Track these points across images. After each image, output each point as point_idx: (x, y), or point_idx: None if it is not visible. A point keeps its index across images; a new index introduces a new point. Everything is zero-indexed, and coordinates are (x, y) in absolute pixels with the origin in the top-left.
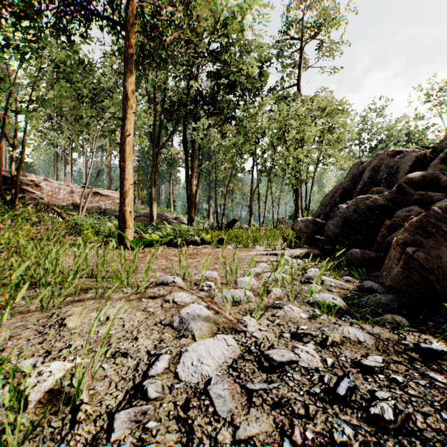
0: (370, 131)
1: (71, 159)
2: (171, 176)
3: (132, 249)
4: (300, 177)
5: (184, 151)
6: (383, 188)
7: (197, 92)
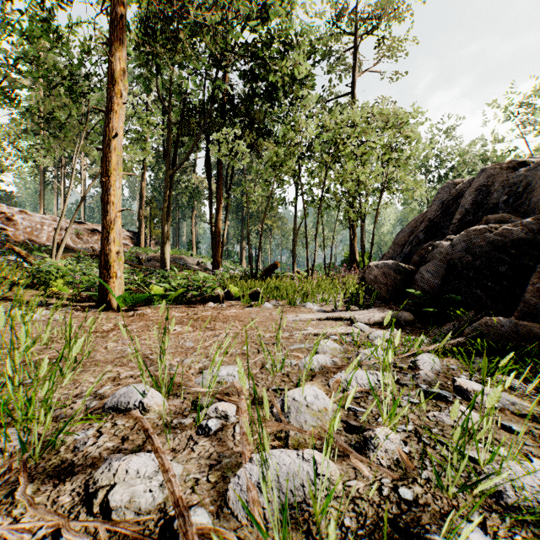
0: (439, 157)
1: (64, 187)
2: (193, 210)
3: (117, 310)
4: (361, 209)
5: (207, 175)
6: (507, 215)
7: (224, 96)
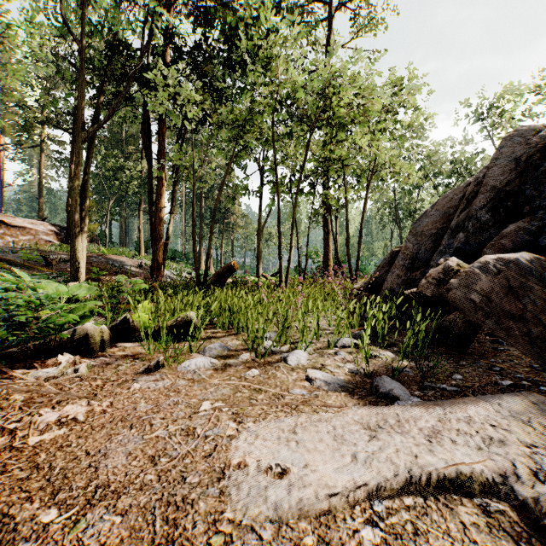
0: (408, 157)
1: None
2: (141, 203)
3: None
4: (347, 194)
5: (144, 147)
6: None
7: (165, 40)
